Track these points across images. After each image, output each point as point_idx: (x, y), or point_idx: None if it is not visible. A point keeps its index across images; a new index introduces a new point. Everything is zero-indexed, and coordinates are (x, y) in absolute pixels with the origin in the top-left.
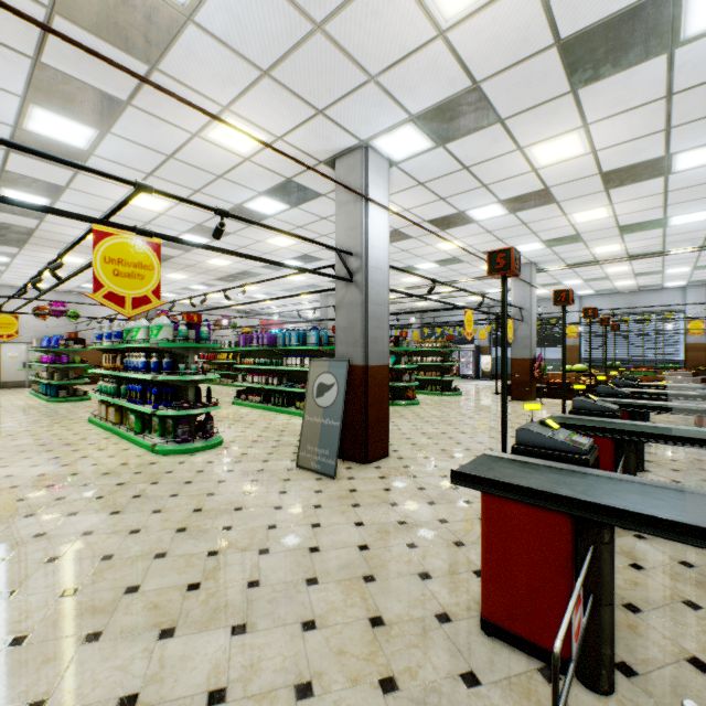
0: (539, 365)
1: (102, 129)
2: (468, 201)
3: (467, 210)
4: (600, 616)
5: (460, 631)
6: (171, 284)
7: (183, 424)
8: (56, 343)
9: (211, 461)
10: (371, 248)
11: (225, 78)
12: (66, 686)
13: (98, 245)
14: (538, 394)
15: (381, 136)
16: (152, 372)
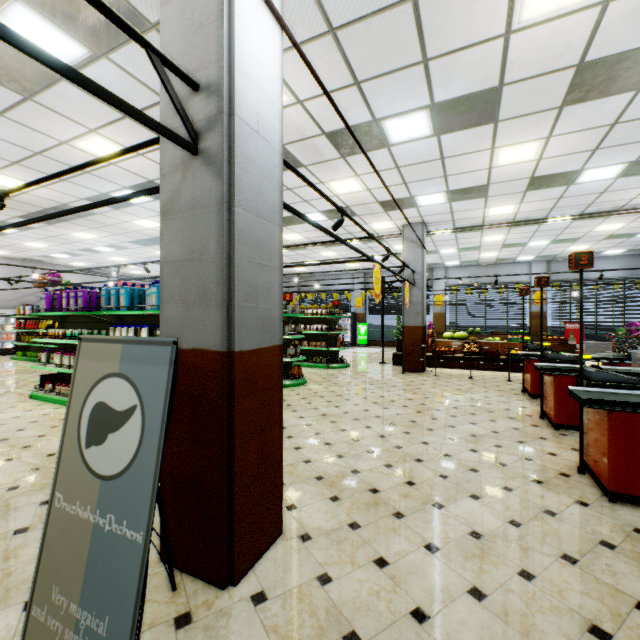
0: (433, 333)
1: None
2: (391, 96)
3: (384, 117)
4: None
5: None
6: None
7: None
8: None
9: None
10: (242, 77)
11: None
12: None
13: None
14: (426, 363)
15: None
16: None
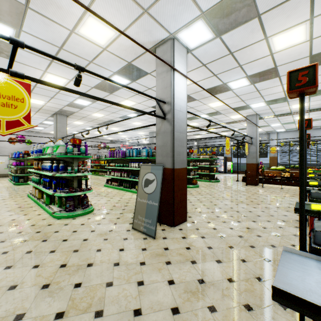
0: (261, 167)
1: (16, 28)
2: (229, 76)
3: (228, 82)
4: None
5: None
6: (76, 127)
7: (70, 200)
8: (18, 156)
9: (83, 223)
10: (176, 99)
11: None
12: None
13: None
14: (259, 181)
15: (182, 30)
16: (53, 171)
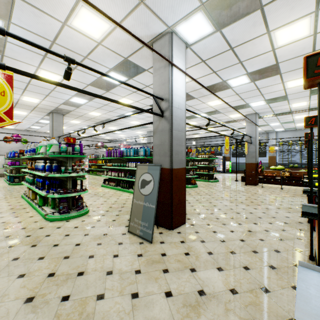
0: (261, 166)
1: (5, 20)
2: (229, 73)
3: (227, 79)
4: None
5: None
6: (73, 126)
7: (63, 202)
8: (13, 155)
9: (77, 226)
10: (174, 95)
11: None
12: None
13: None
14: (259, 181)
15: (181, 22)
16: (46, 171)
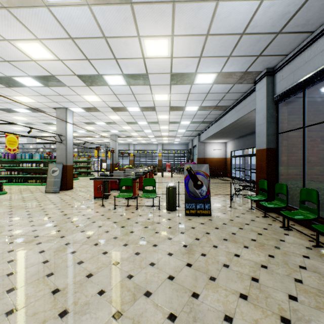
0: (118, 165)
1: None
2: (95, 120)
3: (95, 122)
4: (107, 190)
5: (91, 199)
6: None
7: None
8: None
9: (11, 195)
10: (68, 134)
11: (30, 93)
12: (30, 210)
13: (6, 137)
14: None
15: (71, 108)
16: None
